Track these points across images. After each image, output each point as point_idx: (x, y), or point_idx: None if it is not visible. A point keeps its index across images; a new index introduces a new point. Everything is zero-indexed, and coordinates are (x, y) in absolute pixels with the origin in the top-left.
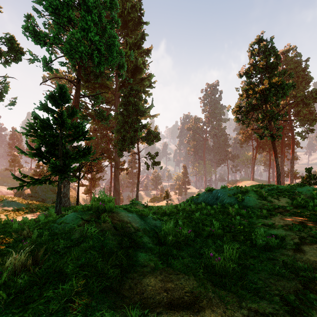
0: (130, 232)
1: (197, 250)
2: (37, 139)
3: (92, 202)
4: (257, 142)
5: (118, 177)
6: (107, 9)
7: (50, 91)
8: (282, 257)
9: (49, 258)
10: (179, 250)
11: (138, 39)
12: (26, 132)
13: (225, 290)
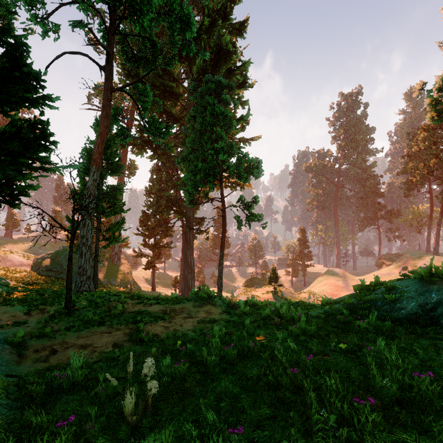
0: None
1: None
2: None
3: None
4: None
5: (191, 242)
6: None
7: None
8: None
9: None
10: None
11: (224, 3)
12: None
13: None
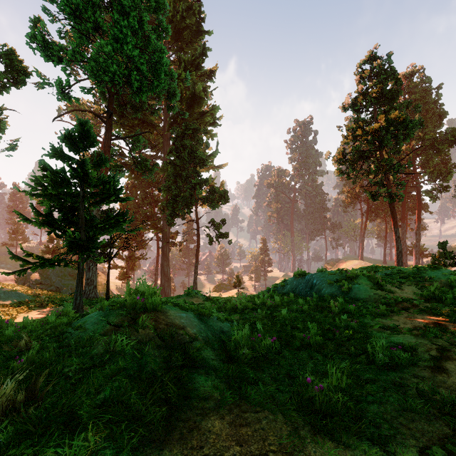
0: (182, 341)
1: (285, 369)
2: (47, 201)
3: (126, 295)
4: (368, 205)
5: (167, 255)
6: (151, 10)
7: (67, 129)
8: (415, 381)
9: (53, 389)
10: (257, 371)
11: (197, 56)
12: (31, 190)
13: (332, 439)
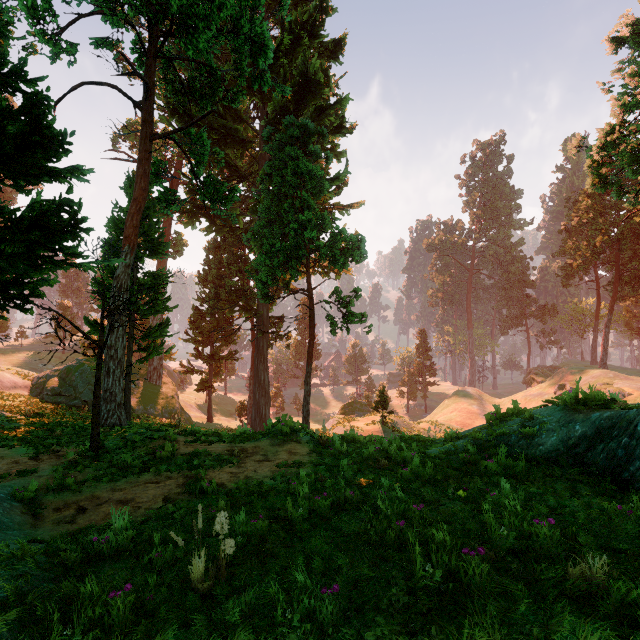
0: None
1: None
2: None
3: None
4: (618, 270)
5: (264, 352)
6: None
7: None
8: None
9: None
10: None
11: (312, 14)
12: None
13: None
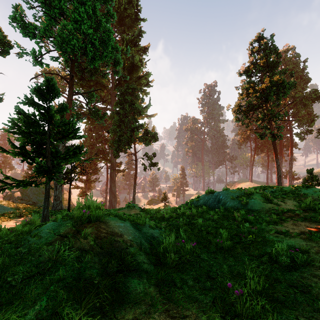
0: (120, 247)
1: (205, 270)
2: (22, 137)
3: (76, 208)
4: (256, 143)
5: (114, 178)
6: (102, 1)
7: (36, 84)
8: (315, 280)
9: None
10: (182, 273)
11: (135, 36)
12: (9, 129)
13: None
